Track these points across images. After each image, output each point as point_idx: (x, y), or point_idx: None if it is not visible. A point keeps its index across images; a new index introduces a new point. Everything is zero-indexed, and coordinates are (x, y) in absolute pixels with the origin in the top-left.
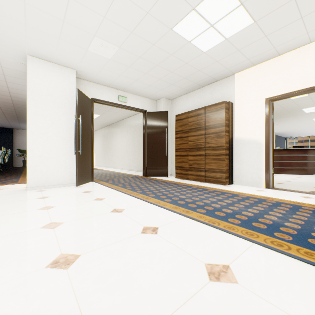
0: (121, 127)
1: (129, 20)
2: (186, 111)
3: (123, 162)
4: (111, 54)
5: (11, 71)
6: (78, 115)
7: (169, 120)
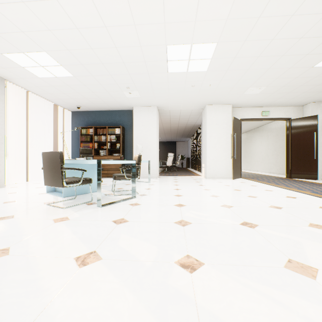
0: (260, 133)
1: (275, 75)
2: None
3: (263, 165)
4: (259, 91)
5: (194, 113)
6: (233, 134)
7: (319, 123)
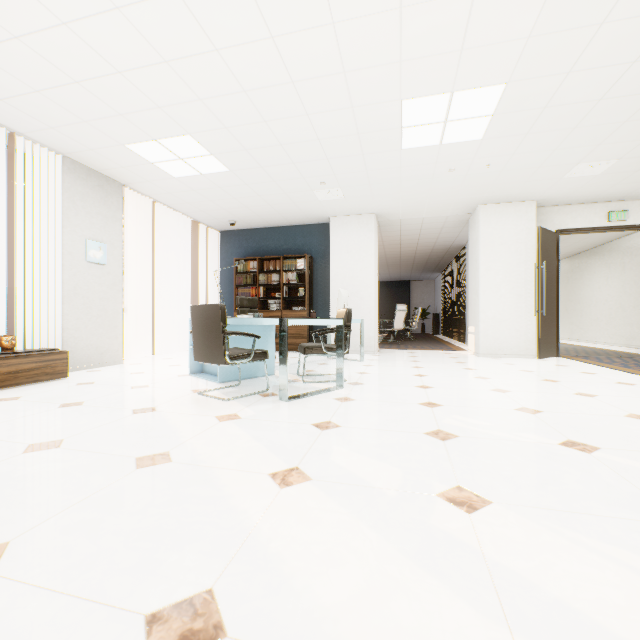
0: (605, 258)
1: None
2: None
3: (611, 330)
4: (602, 169)
5: (451, 223)
6: (540, 263)
7: None
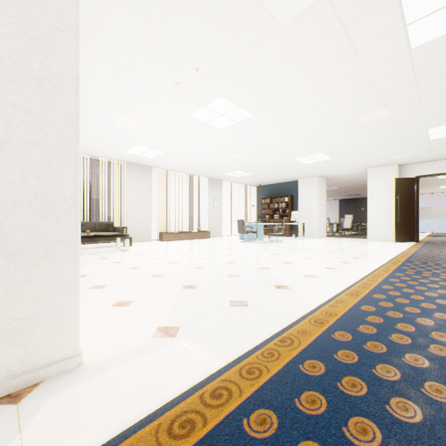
0: None
1: (399, 148)
2: None
3: None
4: (408, 155)
5: (364, 174)
6: (396, 195)
7: None
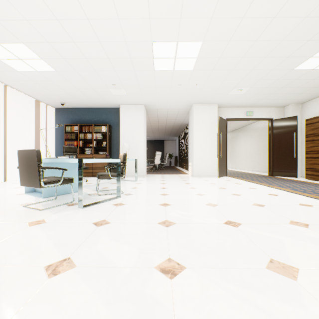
0: (245, 132)
1: (258, 76)
2: (318, 115)
3: (247, 164)
4: (243, 91)
5: (181, 112)
6: (219, 133)
7: (299, 123)
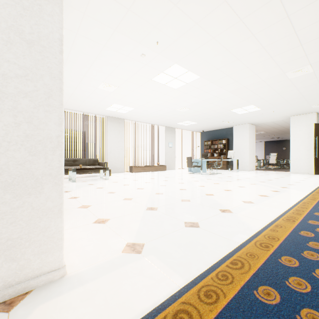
0: None
1: None
2: None
3: None
4: None
5: (287, 121)
6: (315, 137)
7: None
